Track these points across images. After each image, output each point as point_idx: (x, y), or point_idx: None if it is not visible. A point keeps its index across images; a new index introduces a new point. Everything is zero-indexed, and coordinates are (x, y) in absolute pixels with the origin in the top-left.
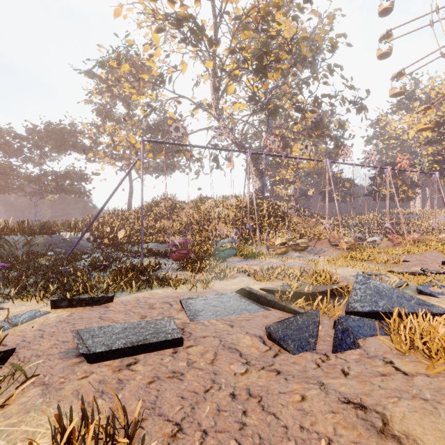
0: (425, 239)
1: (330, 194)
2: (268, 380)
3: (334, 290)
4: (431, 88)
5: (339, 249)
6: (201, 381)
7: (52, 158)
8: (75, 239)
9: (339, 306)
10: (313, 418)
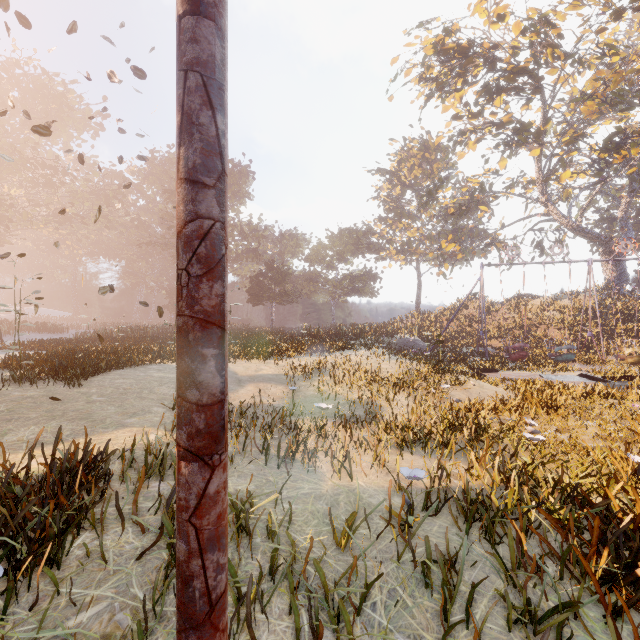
0: None
1: None
2: None
3: None
4: None
5: None
6: None
7: (347, 262)
8: (416, 340)
9: None
10: None
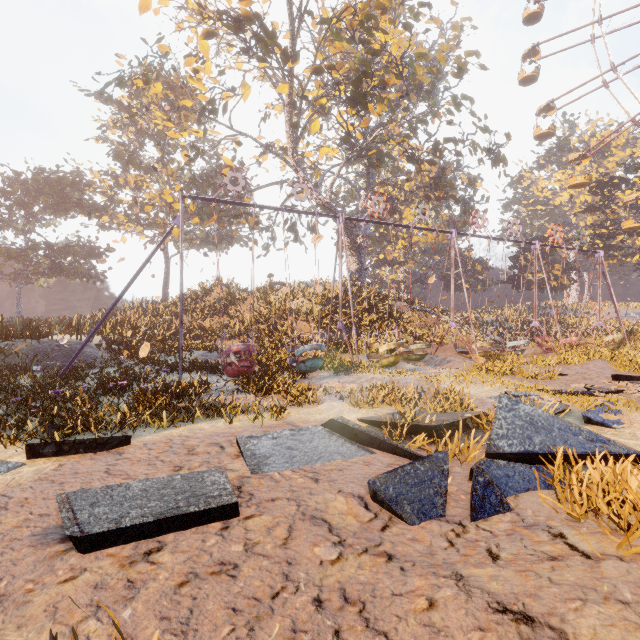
0: (585, 343)
1: (455, 280)
2: (373, 572)
3: (468, 420)
4: (591, 135)
5: (469, 359)
6: (267, 577)
7: (45, 223)
8: (77, 345)
9: (476, 444)
10: (450, 639)
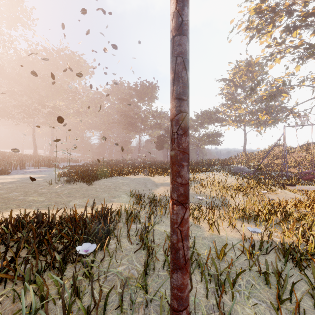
0: None
1: None
2: None
3: None
4: None
5: None
6: None
7: (205, 128)
8: (244, 168)
9: None
10: None
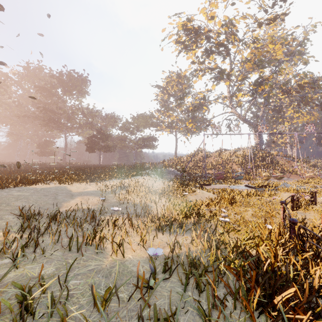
0: None
1: None
2: None
3: (275, 186)
4: None
5: None
6: None
7: (141, 131)
8: (174, 171)
9: None
10: None
